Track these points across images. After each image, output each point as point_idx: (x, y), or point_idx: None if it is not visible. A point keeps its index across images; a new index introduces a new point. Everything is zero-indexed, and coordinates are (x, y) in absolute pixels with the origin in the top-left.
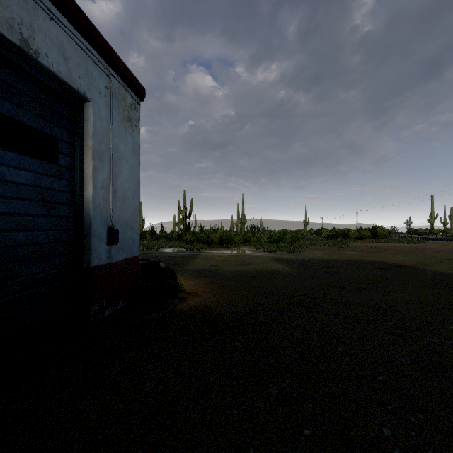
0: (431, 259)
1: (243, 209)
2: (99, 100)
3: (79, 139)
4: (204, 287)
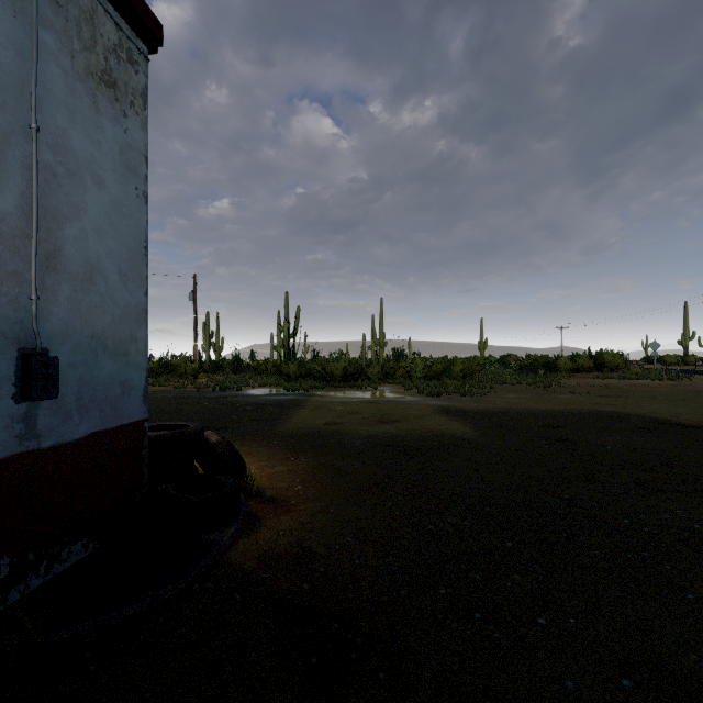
0: None
1: (381, 323)
2: None
3: None
4: (306, 479)
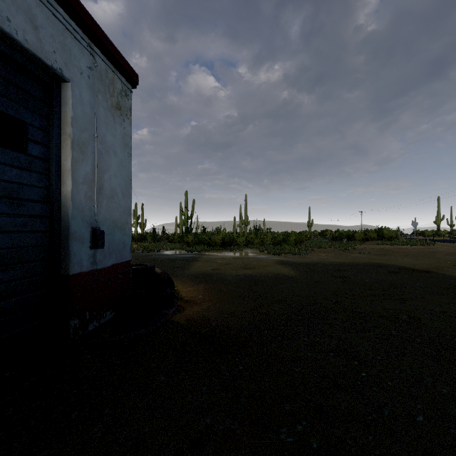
0: (444, 262)
1: (245, 210)
2: (80, 82)
3: (55, 126)
4: (204, 293)
